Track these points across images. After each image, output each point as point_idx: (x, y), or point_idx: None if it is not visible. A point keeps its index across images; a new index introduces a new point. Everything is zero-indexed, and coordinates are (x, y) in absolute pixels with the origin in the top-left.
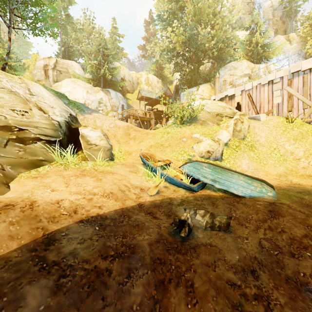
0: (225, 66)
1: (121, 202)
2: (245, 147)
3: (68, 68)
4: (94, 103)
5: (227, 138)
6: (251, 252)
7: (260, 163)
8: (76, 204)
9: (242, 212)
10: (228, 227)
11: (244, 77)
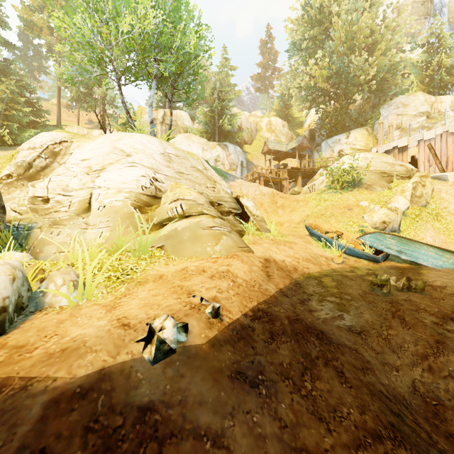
0: (389, 103)
1: (318, 266)
2: (428, 217)
3: (178, 121)
4: (210, 162)
5: (405, 206)
6: (449, 308)
7: (449, 236)
8: (292, 264)
9: (435, 281)
10: (424, 290)
11: (420, 117)
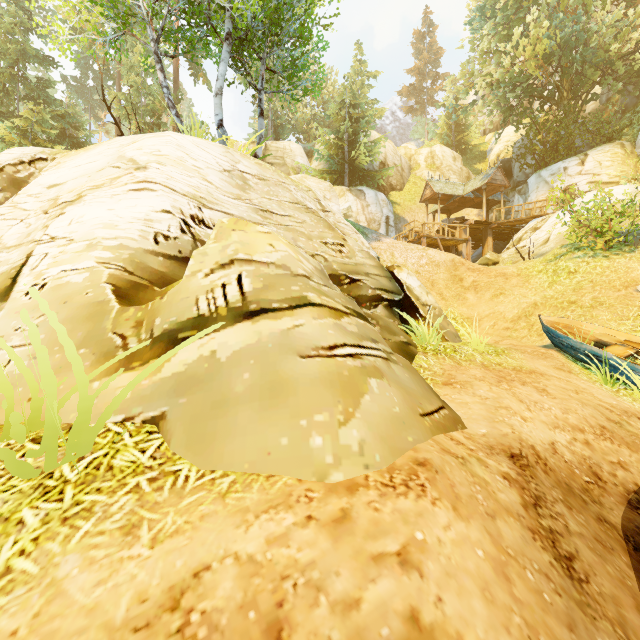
0: None
1: None
2: None
3: (286, 157)
4: None
5: None
6: None
7: None
8: (578, 454)
9: None
10: None
11: None
